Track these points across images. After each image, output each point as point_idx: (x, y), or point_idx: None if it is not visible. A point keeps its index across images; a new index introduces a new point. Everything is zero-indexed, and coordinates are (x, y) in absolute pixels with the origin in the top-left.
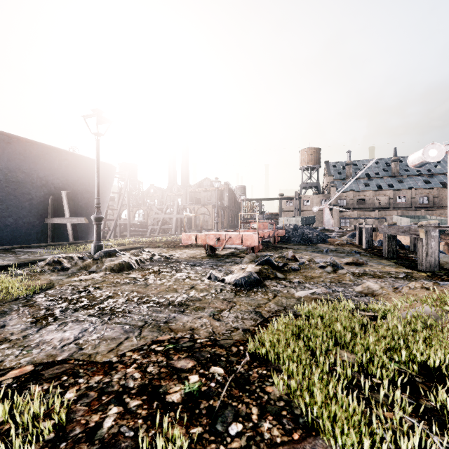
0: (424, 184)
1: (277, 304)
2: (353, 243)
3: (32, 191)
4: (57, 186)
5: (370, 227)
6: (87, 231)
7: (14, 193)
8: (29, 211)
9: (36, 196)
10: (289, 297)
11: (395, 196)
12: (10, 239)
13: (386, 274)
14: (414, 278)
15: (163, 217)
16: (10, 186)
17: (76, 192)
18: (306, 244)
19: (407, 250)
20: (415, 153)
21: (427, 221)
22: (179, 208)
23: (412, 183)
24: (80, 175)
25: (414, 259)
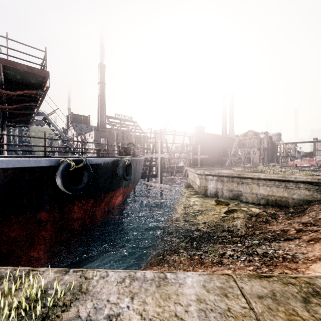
0: None
1: None
2: None
3: (220, 149)
4: (224, 147)
5: None
6: (225, 162)
7: (217, 151)
8: (218, 155)
9: (220, 151)
10: None
11: None
12: (213, 164)
13: None
14: None
15: (245, 156)
16: (217, 149)
17: (227, 149)
18: None
19: None
20: None
21: None
22: (248, 152)
23: None
24: (229, 143)
25: None
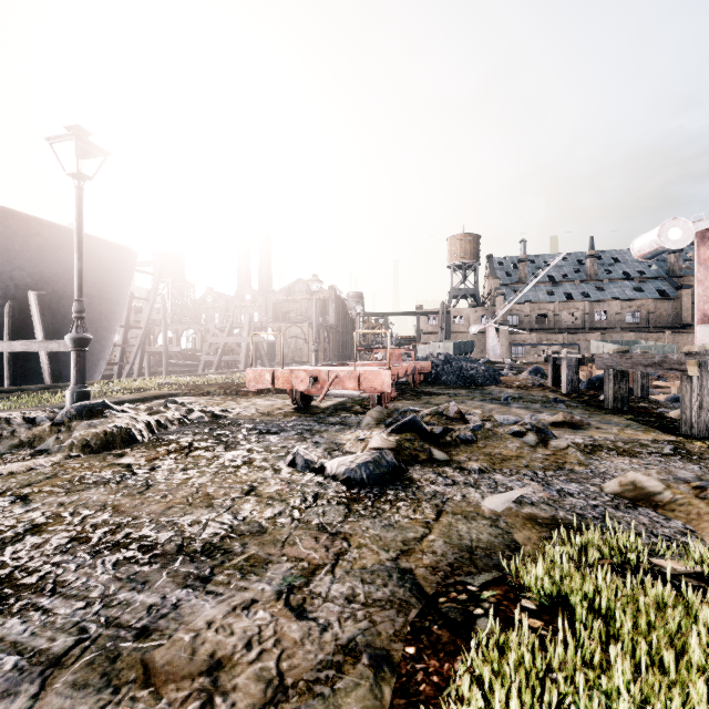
0: (634, 293)
1: (449, 539)
2: (544, 385)
3: None
4: (22, 283)
5: (575, 358)
6: None
7: None
8: None
9: None
10: (471, 514)
11: (592, 310)
12: None
13: (638, 447)
14: (695, 456)
15: (224, 341)
16: None
17: (61, 295)
18: (466, 386)
19: (633, 396)
20: (645, 236)
21: (701, 345)
22: (253, 327)
23: (617, 291)
24: (67, 265)
25: (658, 413)
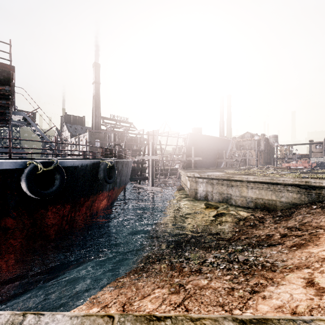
0: None
1: None
2: None
3: (215, 151)
4: (219, 149)
5: None
6: (221, 164)
7: (212, 153)
8: (213, 157)
9: (215, 153)
10: None
11: None
12: (208, 166)
13: None
14: None
15: (241, 158)
16: (212, 151)
17: (222, 151)
18: None
19: None
20: None
21: None
22: (244, 154)
23: None
24: (224, 145)
25: None
